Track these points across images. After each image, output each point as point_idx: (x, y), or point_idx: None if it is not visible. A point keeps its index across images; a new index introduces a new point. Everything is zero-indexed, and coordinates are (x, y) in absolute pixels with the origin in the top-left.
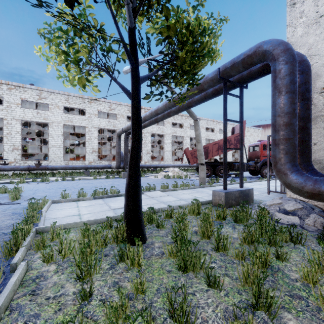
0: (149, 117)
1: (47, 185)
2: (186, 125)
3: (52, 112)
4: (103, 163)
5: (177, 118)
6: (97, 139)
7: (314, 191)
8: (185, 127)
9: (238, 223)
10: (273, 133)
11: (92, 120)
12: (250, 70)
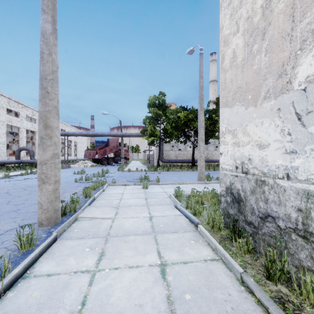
0: (107, 135)
1: (61, 173)
2: None
3: None
4: None
5: None
6: None
7: (166, 161)
8: None
9: None
10: (160, 152)
11: None
12: None
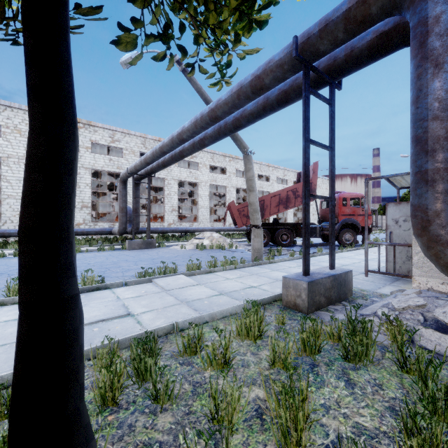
0: (169, 146)
1: None
2: (231, 170)
3: (7, 140)
4: (99, 226)
5: (217, 160)
6: (90, 187)
7: None
8: (229, 173)
9: (353, 362)
10: (418, 158)
11: (82, 157)
12: (352, 48)
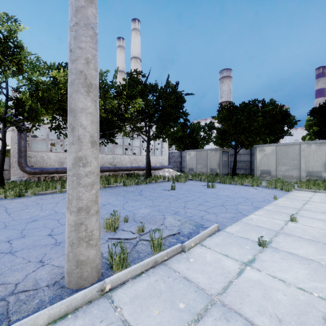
0: None
1: None
2: None
3: None
4: None
5: None
6: None
7: (35, 172)
8: None
9: None
10: (20, 153)
11: None
12: None
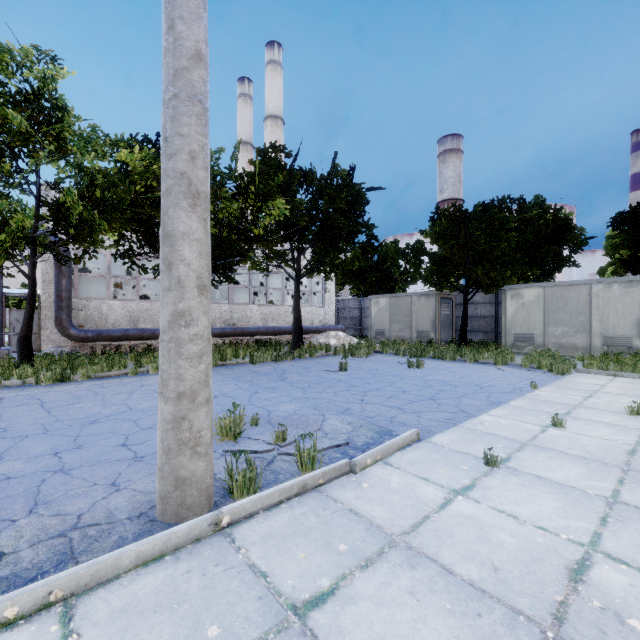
0: None
1: None
2: None
3: None
4: None
5: None
6: None
7: (86, 336)
8: None
9: None
10: (59, 302)
11: None
12: None
